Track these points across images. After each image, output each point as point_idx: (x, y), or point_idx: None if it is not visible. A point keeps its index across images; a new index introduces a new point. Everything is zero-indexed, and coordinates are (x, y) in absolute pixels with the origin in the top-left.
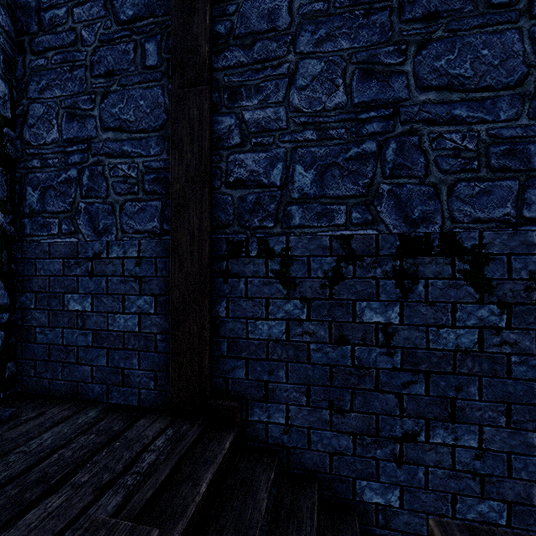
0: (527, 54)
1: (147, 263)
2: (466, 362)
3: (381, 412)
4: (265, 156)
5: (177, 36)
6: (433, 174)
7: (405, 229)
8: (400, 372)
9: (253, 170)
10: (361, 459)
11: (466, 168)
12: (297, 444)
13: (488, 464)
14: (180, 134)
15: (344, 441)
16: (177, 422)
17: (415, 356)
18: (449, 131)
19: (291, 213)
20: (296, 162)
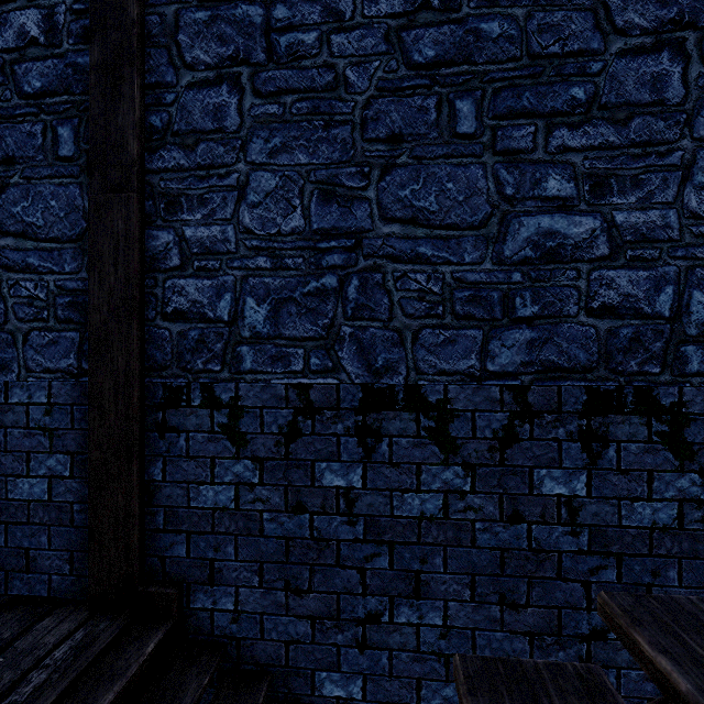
0: (491, 192)
1: (61, 411)
2: (431, 530)
3: (342, 591)
4: (210, 283)
5: (97, 125)
6: (397, 318)
7: (368, 380)
8: (363, 543)
9: (196, 300)
10: (321, 647)
11: (431, 314)
12: (248, 634)
13: (453, 643)
14: (101, 251)
15: (302, 627)
16: (94, 619)
17: (379, 525)
18: (414, 271)
19: (241, 354)
20: (247, 293)
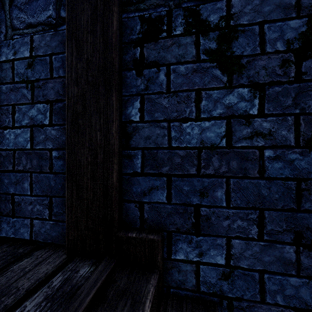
0: None
1: (41, 63)
2: None
3: None
4: None
5: None
6: None
7: None
8: None
9: None
10: None
11: None
12: (244, 294)
13: None
14: None
15: None
16: (72, 263)
17: None
18: None
19: None
20: None
